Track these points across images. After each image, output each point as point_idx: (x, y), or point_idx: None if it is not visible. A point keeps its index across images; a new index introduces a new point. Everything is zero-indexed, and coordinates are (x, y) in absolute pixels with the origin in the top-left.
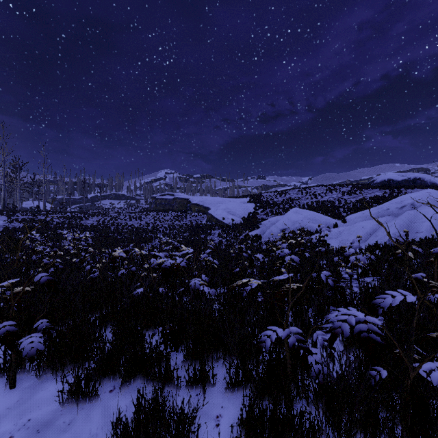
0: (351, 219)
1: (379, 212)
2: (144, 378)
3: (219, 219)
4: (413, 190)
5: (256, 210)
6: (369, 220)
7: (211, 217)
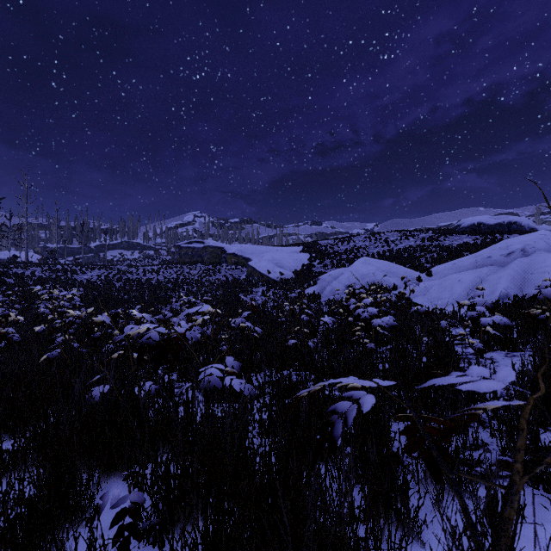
0: (438, 271)
1: (478, 261)
2: None
3: (263, 273)
4: (510, 236)
5: (311, 261)
6: (466, 272)
7: (252, 270)
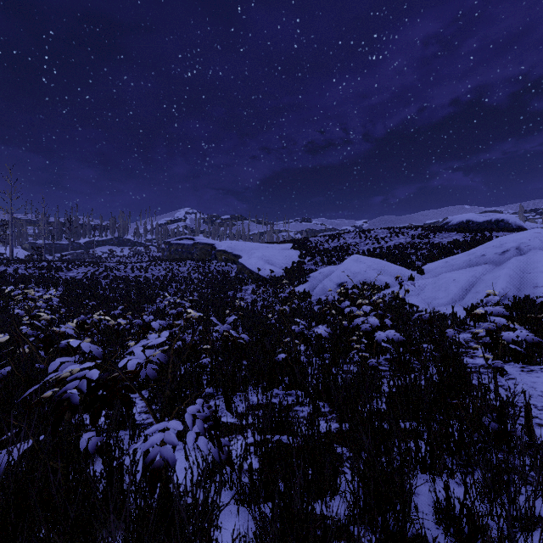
0: (430, 269)
1: (471, 259)
2: None
3: (253, 270)
4: (499, 234)
5: (302, 259)
6: (460, 270)
7: (242, 267)
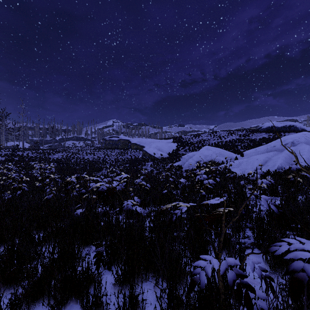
0: (247, 154)
1: (268, 148)
2: (73, 302)
3: (151, 154)
4: (289, 134)
5: (178, 148)
6: (261, 154)
7: (145, 153)
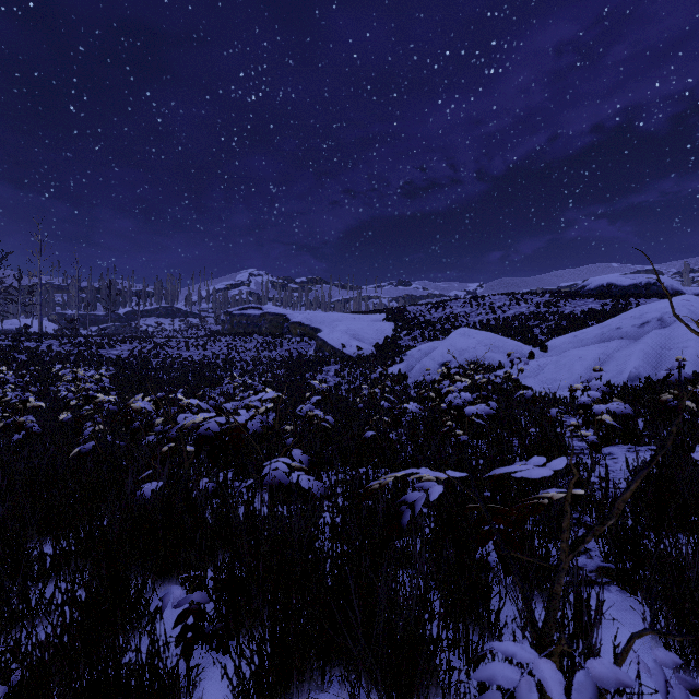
0: (555, 345)
1: (604, 333)
2: None
3: (336, 347)
4: (649, 301)
5: (397, 333)
6: (589, 346)
7: (322, 344)
